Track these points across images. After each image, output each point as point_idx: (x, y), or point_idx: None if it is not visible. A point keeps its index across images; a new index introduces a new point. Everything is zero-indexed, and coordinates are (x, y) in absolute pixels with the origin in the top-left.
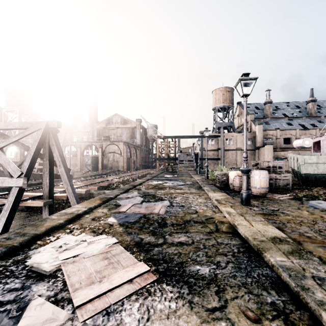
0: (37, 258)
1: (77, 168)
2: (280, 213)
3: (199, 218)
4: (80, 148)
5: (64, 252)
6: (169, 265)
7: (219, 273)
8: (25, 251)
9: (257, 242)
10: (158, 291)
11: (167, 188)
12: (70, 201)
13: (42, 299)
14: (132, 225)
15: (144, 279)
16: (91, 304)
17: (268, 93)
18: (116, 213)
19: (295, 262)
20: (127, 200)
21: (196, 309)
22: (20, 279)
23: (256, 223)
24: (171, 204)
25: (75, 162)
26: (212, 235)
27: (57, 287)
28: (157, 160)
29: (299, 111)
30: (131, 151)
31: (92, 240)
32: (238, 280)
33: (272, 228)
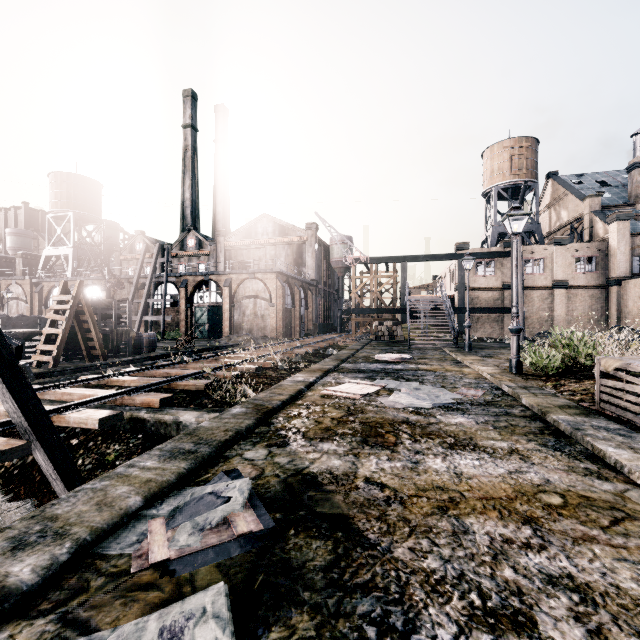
0: None
1: (178, 332)
2: None
3: None
4: (185, 289)
5: None
6: None
7: None
8: None
9: None
10: None
11: (405, 435)
12: None
13: None
14: None
15: None
16: None
17: None
18: None
19: None
20: None
21: None
22: None
23: None
24: None
25: (176, 318)
26: None
27: None
28: (353, 313)
29: None
30: (294, 294)
31: None
32: None
33: None
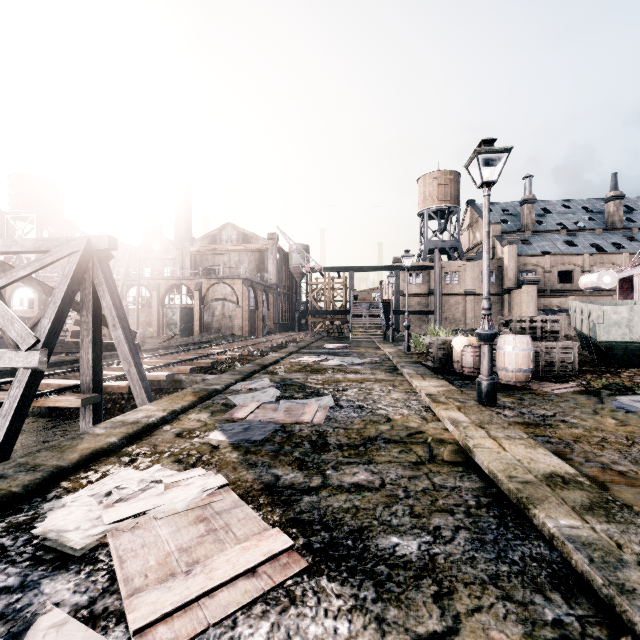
0: (57, 520)
1: (151, 331)
2: (559, 422)
3: (394, 432)
4: (157, 292)
5: (115, 506)
6: (334, 534)
7: (440, 554)
8: (34, 503)
9: (517, 485)
10: (310, 594)
11: (330, 371)
12: (135, 397)
13: (61, 612)
14: (257, 447)
15: (281, 568)
16: (167, 625)
17: (528, 182)
18: (227, 421)
19: (600, 528)
20: (249, 395)
21: (392, 637)
22: (18, 566)
23: (512, 443)
24: (337, 403)
25: (148, 318)
26: (421, 469)
27: (96, 584)
28: (309, 314)
29: (589, 217)
30: (257, 297)
31: (174, 480)
32: (480, 570)
33: (545, 455)
